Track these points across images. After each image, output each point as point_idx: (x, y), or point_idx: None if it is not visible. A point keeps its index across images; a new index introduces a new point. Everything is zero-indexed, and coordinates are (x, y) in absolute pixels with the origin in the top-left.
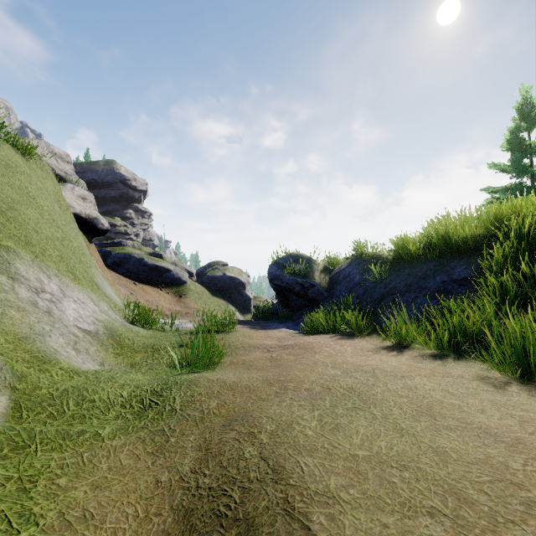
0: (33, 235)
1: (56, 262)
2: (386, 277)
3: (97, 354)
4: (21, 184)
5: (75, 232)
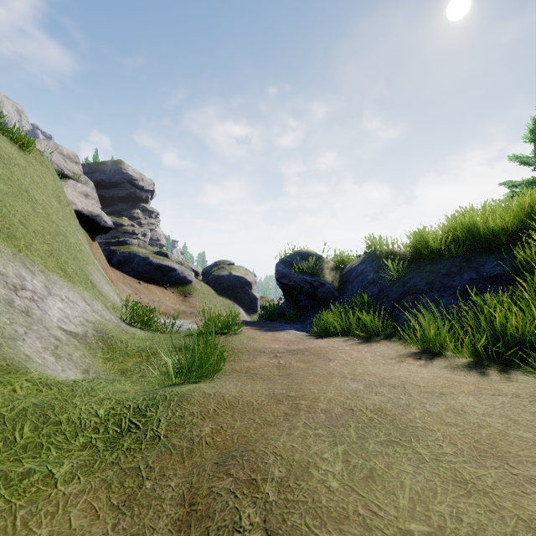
0: (18, 228)
1: (44, 257)
2: (404, 275)
3: (82, 360)
4: (12, 176)
5: (76, 229)
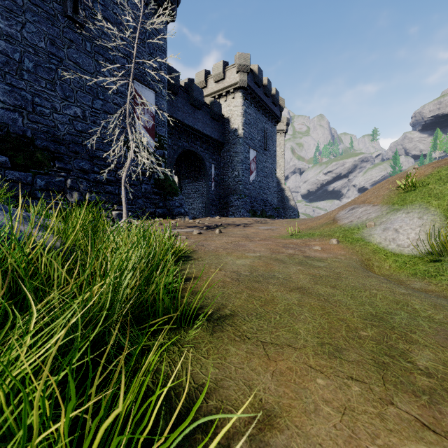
0: None
1: None
2: None
3: None
4: None
5: None
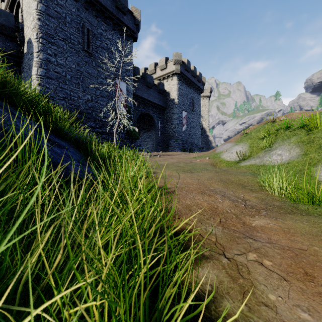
0: None
1: None
2: None
3: None
4: None
5: None
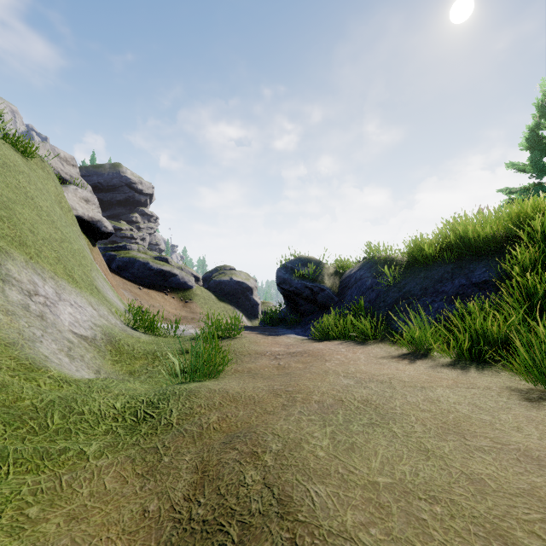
0: (28, 236)
1: (53, 264)
2: (400, 281)
3: (93, 361)
4: (18, 184)
5: (77, 235)
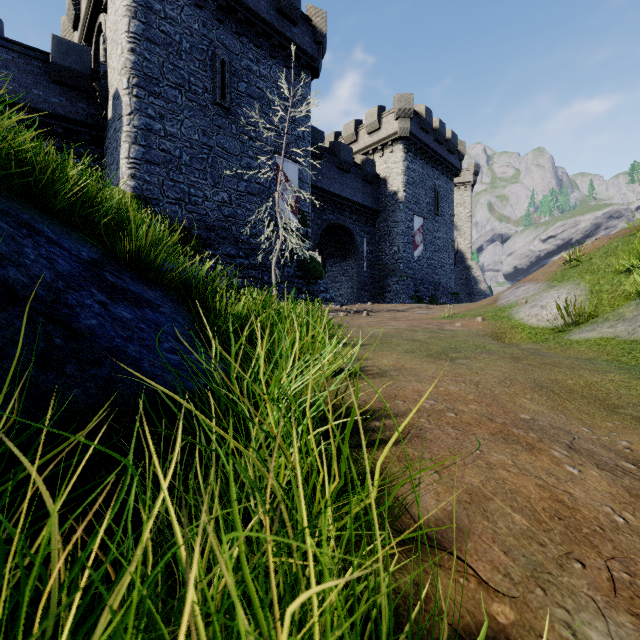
0: None
1: None
2: None
3: None
4: None
5: None
